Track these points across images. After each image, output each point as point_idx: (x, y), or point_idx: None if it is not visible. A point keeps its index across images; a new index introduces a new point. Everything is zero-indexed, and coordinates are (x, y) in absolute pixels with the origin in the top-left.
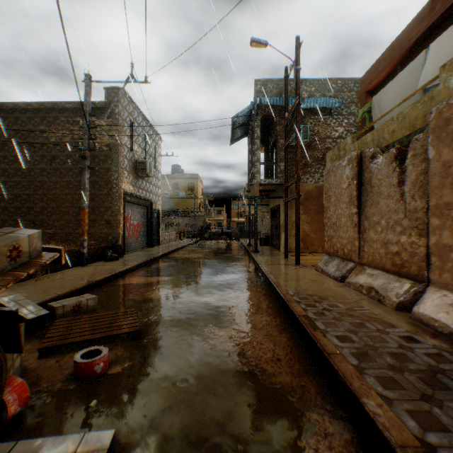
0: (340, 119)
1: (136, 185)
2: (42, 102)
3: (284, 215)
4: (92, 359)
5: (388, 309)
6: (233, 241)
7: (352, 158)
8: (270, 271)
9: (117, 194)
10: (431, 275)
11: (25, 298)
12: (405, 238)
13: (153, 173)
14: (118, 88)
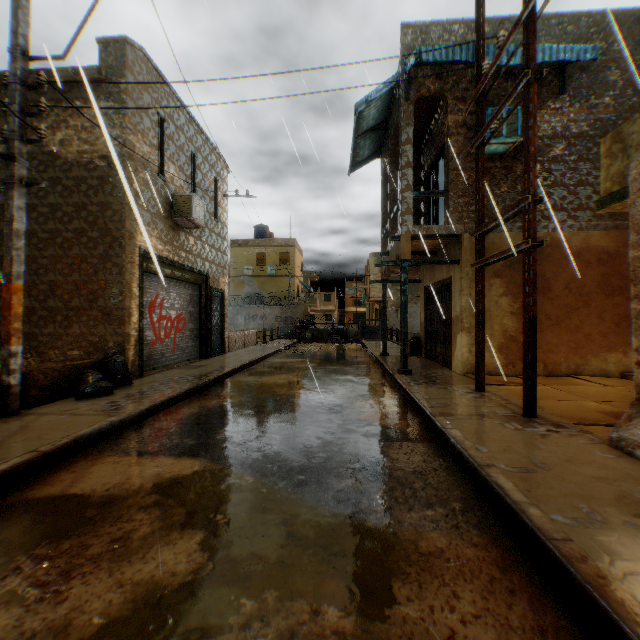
0: (583, 98)
1: (173, 242)
2: None
3: (476, 296)
4: None
5: None
6: (351, 344)
7: None
8: (480, 450)
9: (124, 255)
10: None
11: None
12: None
13: (211, 226)
14: (125, 39)
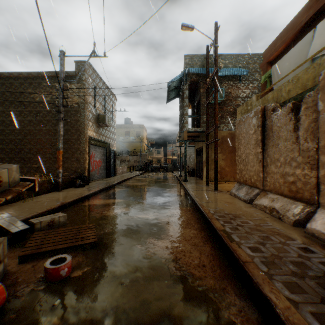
0: (247, 84)
1: (98, 132)
2: (29, 72)
3: (206, 154)
4: (58, 266)
5: (287, 225)
6: (168, 172)
7: (257, 111)
8: (195, 195)
9: (84, 138)
10: (320, 199)
11: (11, 216)
12: (299, 171)
13: (110, 124)
14: (85, 61)
